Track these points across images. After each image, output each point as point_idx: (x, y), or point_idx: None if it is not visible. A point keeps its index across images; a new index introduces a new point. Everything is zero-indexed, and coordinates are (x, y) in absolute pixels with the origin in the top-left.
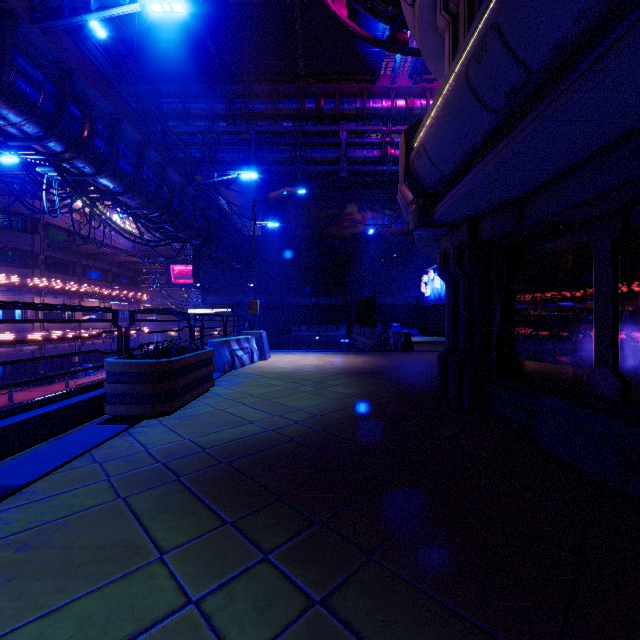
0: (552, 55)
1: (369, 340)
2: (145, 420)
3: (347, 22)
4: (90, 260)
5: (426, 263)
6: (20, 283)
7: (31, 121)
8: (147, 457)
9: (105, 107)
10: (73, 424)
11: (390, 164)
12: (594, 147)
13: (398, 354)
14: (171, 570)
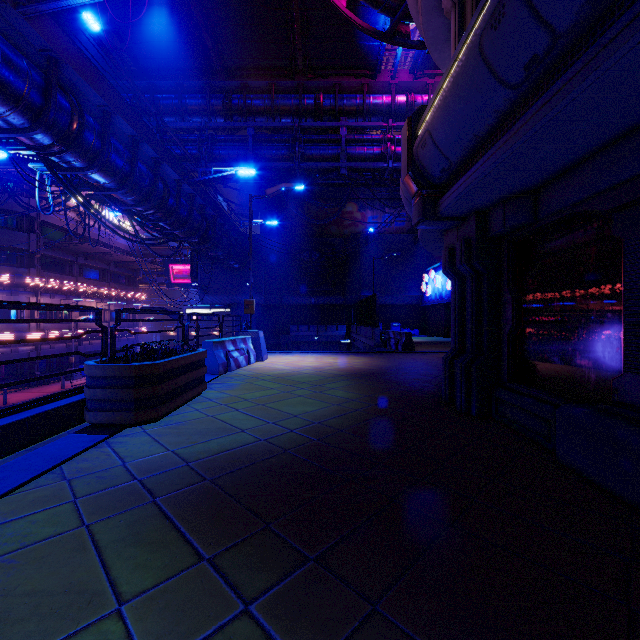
0: (583, 13)
1: (369, 340)
2: (128, 428)
3: (347, 13)
4: (87, 259)
5: (427, 262)
6: (15, 282)
7: (16, 111)
8: (123, 473)
9: (96, 99)
10: (48, 433)
11: (391, 161)
12: (626, 124)
13: (399, 355)
14: (128, 628)
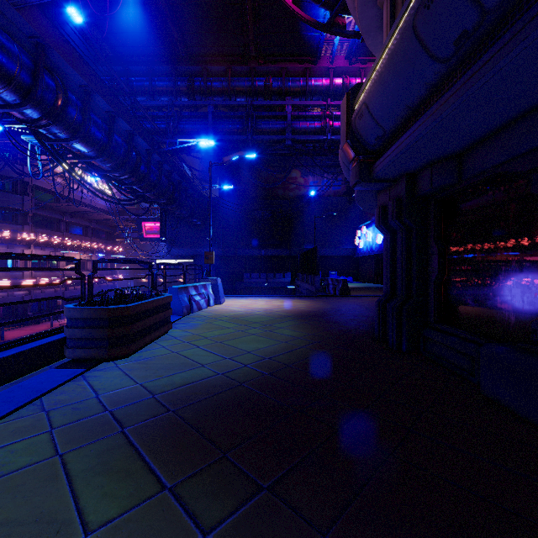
0: None
1: (311, 286)
2: (102, 363)
3: (292, 7)
4: (72, 218)
5: (359, 220)
6: (11, 237)
7: (8, 89)
8: (96, 404)
9: (78, 80)
10: (31, 368)
11: (329, 134)
12: None
13: (337, 298)
14: None
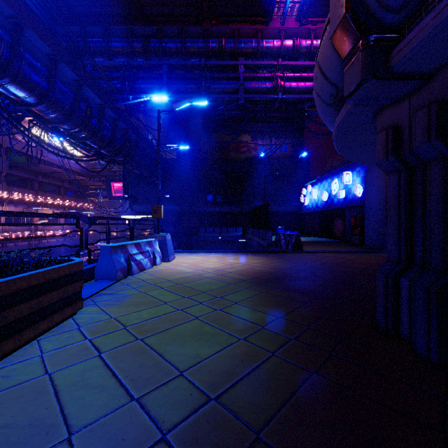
0: None
1: (263, 241)
2: None
3: None
4: (45, 178)
5: (304, 180)
6: None
7: None
8: None
9: (3, 8)
10: None
11: (280, 93)
12: None
13: (291, 254)
14: None
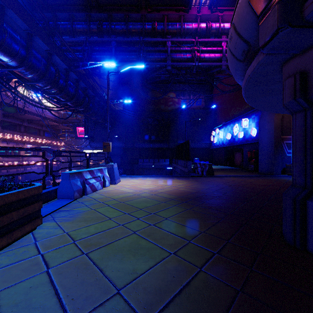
0: None
1: (184, 168)
2: None
3: None
4: (29, 123)
5: (213, 125)
6: None
7: None
8: None
9: None
10: None
11: (197, 61)
12: None
13: (206, 178)
14: None
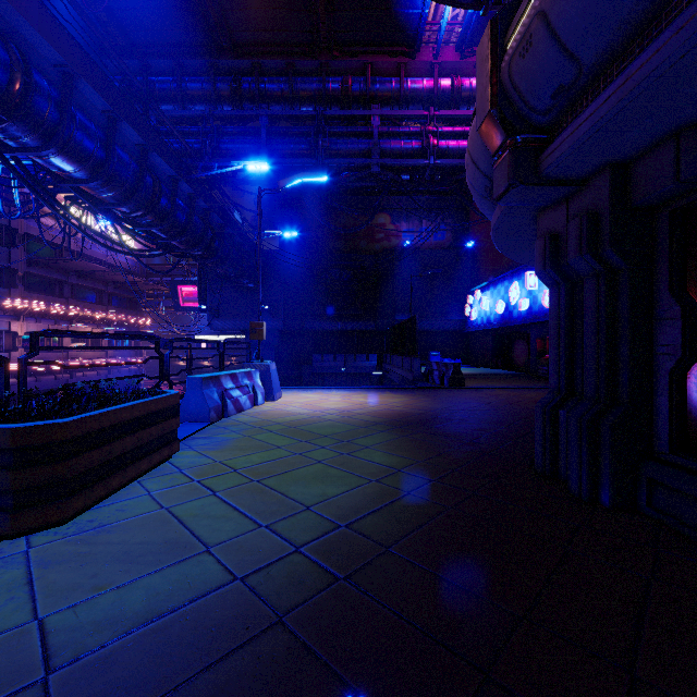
0: None
1: (407, 373)
2: (2, 542)
3: None
4: (81, 279)
5: (471, 282)
6: None
7: None
8: None
9: (50, 54)
10: None
11: (433, 157)
12: None
13: (447, 392)
14: None
